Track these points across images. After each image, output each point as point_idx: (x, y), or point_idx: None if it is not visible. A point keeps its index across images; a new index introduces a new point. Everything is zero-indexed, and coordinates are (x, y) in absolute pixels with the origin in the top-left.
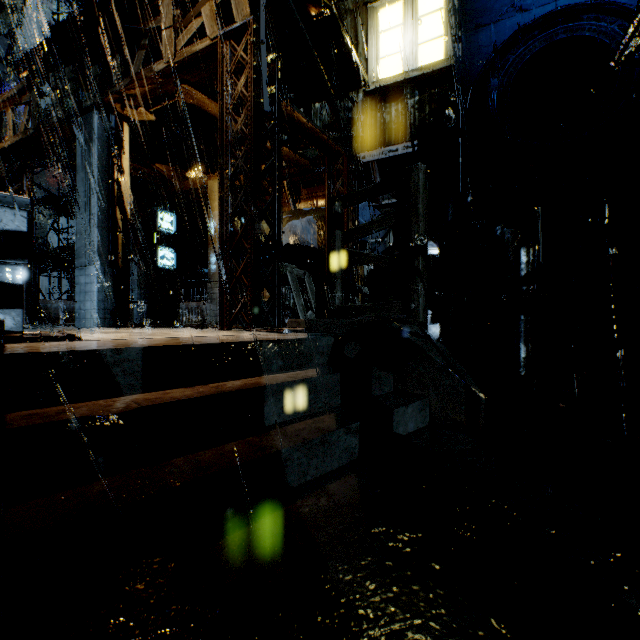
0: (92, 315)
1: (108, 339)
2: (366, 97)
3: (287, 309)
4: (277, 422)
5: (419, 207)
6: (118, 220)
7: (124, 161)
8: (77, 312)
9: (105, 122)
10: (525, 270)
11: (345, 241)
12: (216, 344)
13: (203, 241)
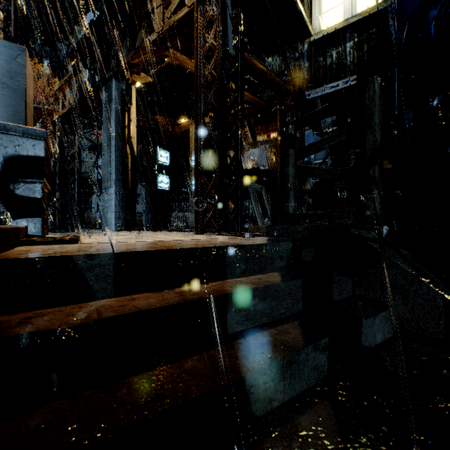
0: (111, 222)
1: (101, 242)
2: (310, 47)
3: (247, 217)
4: (240, 329)
5: (375, 118)
6: (128, 155)
7: (132, 113)
8: (103, 220)
9: (120, 87)
10: None
11: (297, 158)
12: (183, 249)
13: (188, 170)
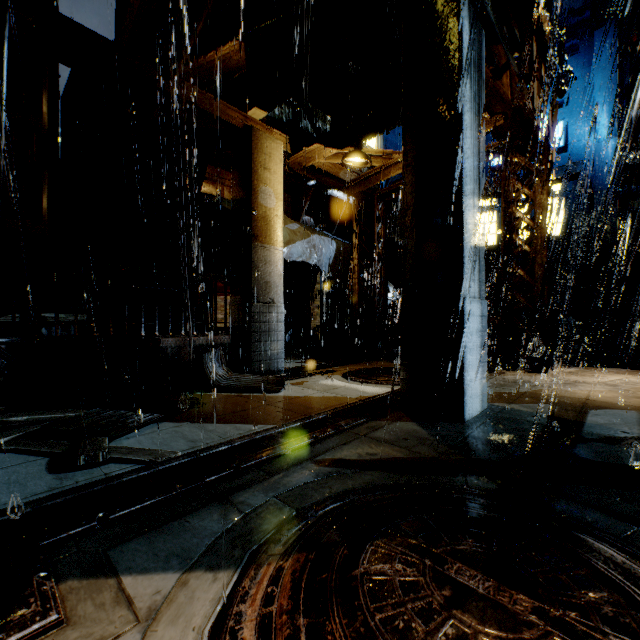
0: (484, 387)
1: None
2: None
3: None
4: None
5: None
6: None
7: None
8: (468, 388)
9: None
10: (578, 334)
11: None
12: None
13: None
